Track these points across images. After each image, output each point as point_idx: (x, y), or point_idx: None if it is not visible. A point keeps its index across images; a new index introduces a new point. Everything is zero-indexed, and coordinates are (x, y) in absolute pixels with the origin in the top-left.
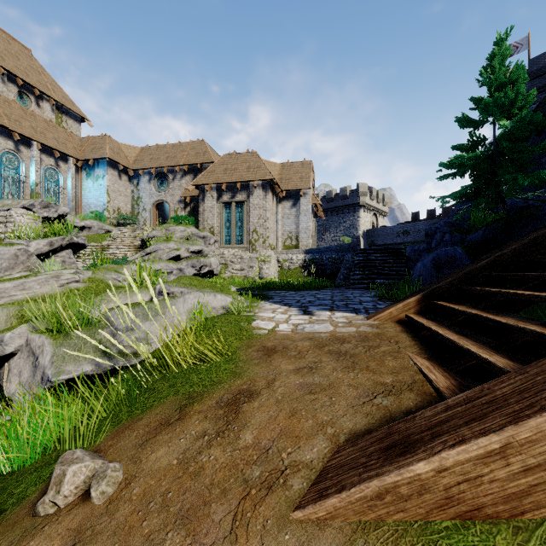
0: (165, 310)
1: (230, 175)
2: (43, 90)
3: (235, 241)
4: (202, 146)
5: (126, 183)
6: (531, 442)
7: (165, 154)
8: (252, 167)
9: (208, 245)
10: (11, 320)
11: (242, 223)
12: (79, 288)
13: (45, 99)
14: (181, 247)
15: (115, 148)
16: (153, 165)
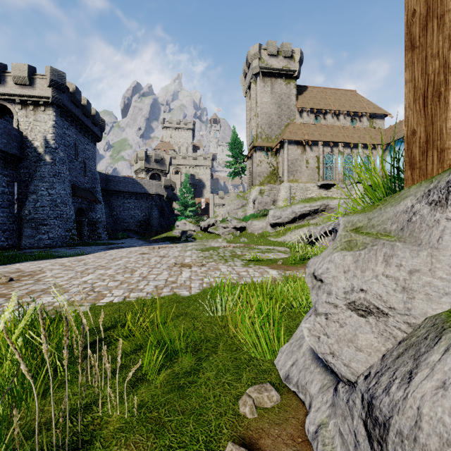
0: None
1: None
2: (362, 111)
3: None
4: None
5: None
6: None
7: None
8: None
9: None
10: None
11: None
12: None
13: (363, 115)
14: None
15: None
16: None
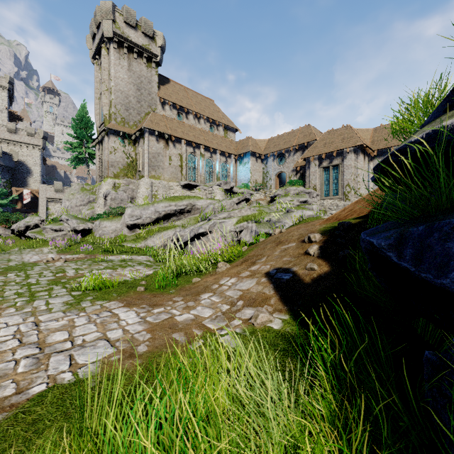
0: (289, 216)
1: (328, 147)
2: (219, 121)
3: (331, 194)
4: (308, 129)
5: (260, 164)
6: (348, 208)
7: (283, 141)
8: (345, 138)
9: (312, 198)
10: (241, 221)
11: (338, 181)
12: (256, 213)
13: (220, 125)
14: (294, 199)
15: (254, 144)
16: (276, 150)
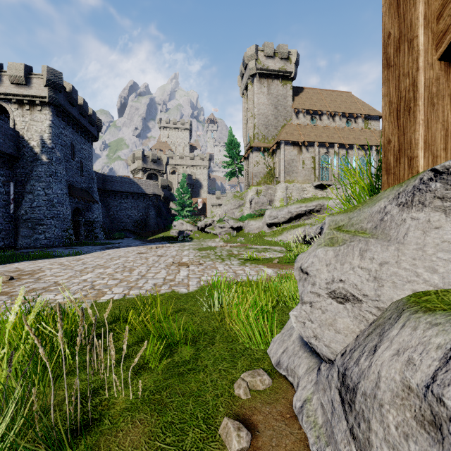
0: None
1: None
2: (357, 113)
3: None
4: None
5: None
6: None
7: None
8: None
9: None
10: None
11: None
12: None
13: (359, 117)
14: None
15: None
16: None
